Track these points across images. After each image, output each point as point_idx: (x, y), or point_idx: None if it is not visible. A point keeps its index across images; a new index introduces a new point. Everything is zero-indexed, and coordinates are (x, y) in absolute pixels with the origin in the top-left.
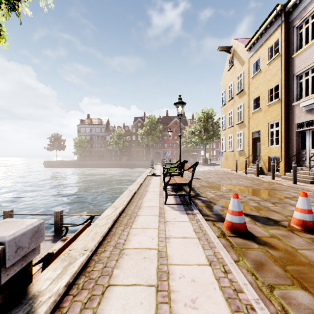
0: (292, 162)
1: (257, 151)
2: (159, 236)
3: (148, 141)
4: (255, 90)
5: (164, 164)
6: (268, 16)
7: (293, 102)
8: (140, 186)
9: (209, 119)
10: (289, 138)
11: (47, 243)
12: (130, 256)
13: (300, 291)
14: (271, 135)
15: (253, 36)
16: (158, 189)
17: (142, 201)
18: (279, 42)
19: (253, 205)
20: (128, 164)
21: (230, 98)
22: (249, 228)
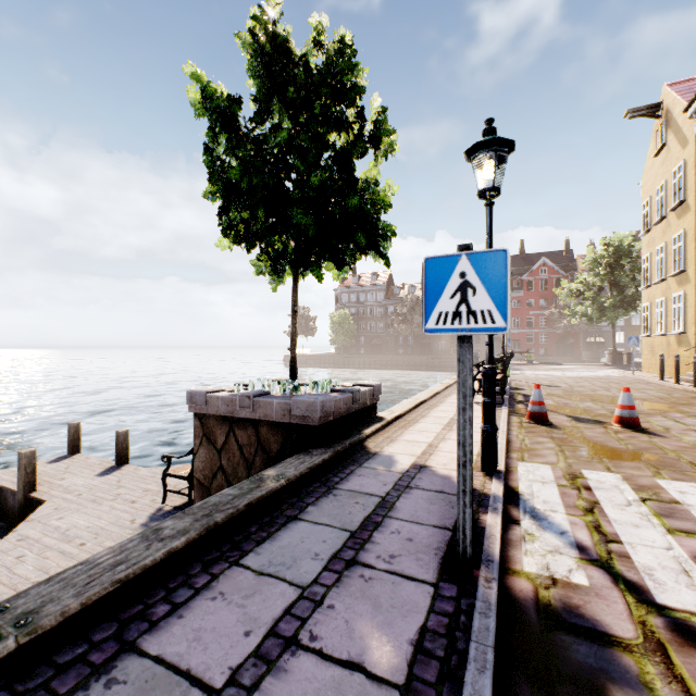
0: None
1: None
2: (455, 414)
3: None
4: None
5: None
6: None
7: None
8: (446, 389)
9: (624, 260)
10: None
11: None
12: (430, 418)
13: (545, 439)
14: None
15: None
16: None
17: (445, 399)
18: None
19: (599, 413)
20: (431, 363)
21: (657, 219)
22: (557, 422)
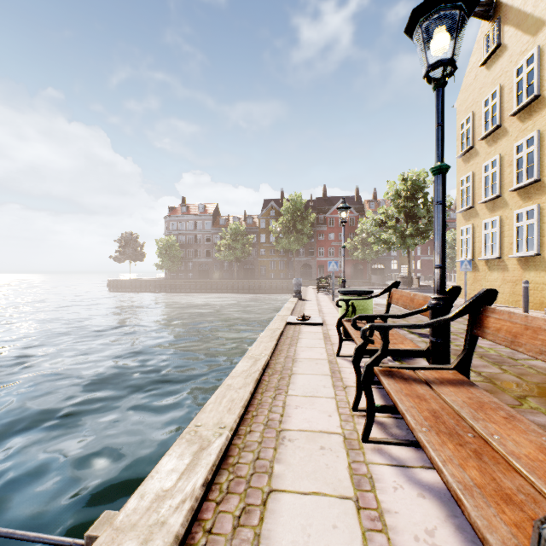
0: None
1: None
2: None
3: (289, 243)
4: None
5: None
6: None
7: None
8: (258, 384)
9: (417, 194)
10: None
11: None
12: None
13: None
14: None
15: None
16: (330, 411)
17: None
18: None
19: None
20: (252, 287)
21: (490, 129)
22: None
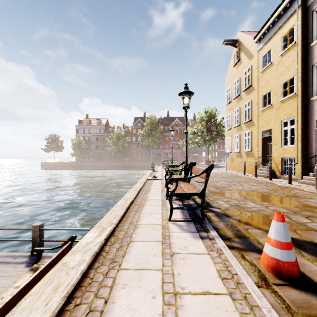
0: (311, 164)
1: (268, 152)
2: (163, 289)
3: (148, 142)
4: (266, 85)
5: (165, 166)
6: (282, 2)
7: (312, 97)
8: (138, 193)
9: (212, 119)
10: (306, 137)
11: (20, 267)
12: None
13: None
14: (284, 134)
15: (263, 25)
16: (159, 196)
17: (139, 216)
18: (295, 30)
19: None
20: (128, 166)
21: (236, 95)
22: (298, 264)
